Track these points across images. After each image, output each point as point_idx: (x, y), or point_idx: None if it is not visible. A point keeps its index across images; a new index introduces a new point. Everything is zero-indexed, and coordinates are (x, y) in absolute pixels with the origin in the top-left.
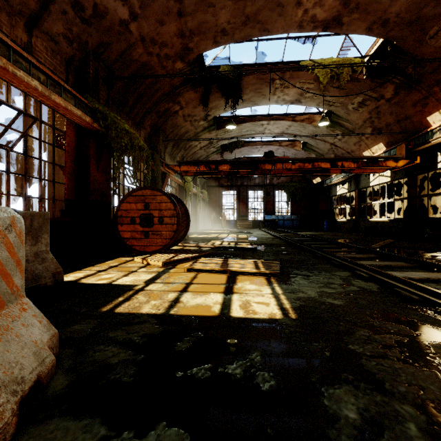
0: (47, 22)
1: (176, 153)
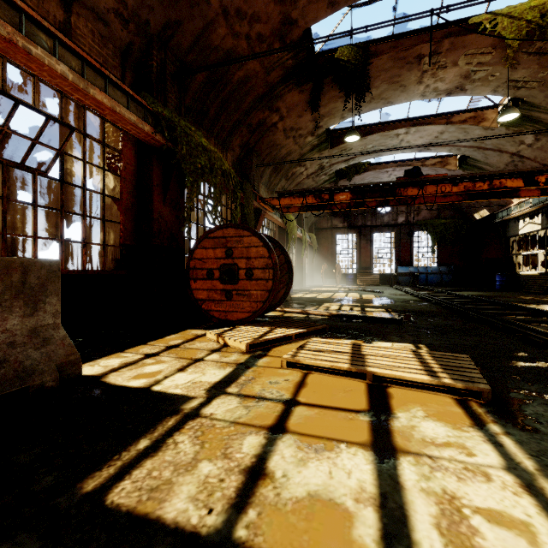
0: None
1: (274, 184)
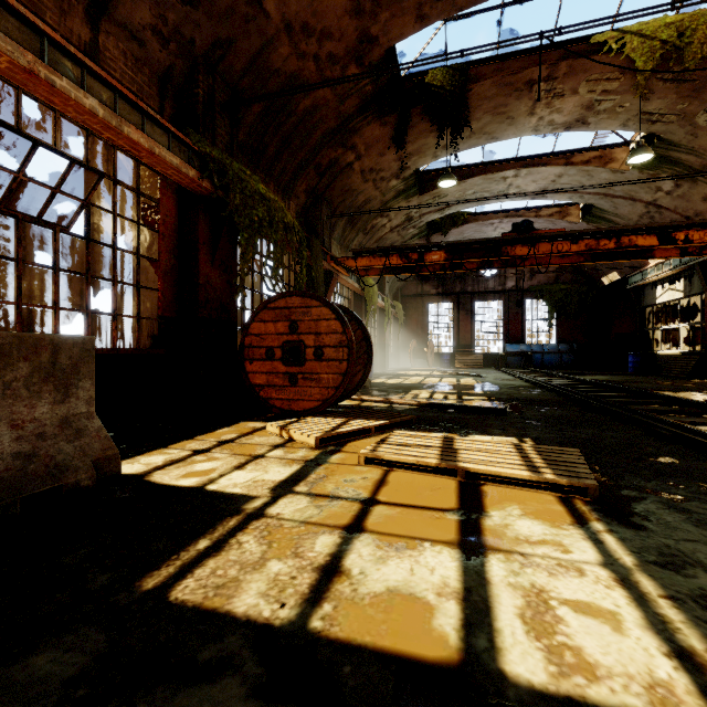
0: (124, 4)
1: (349, 239)
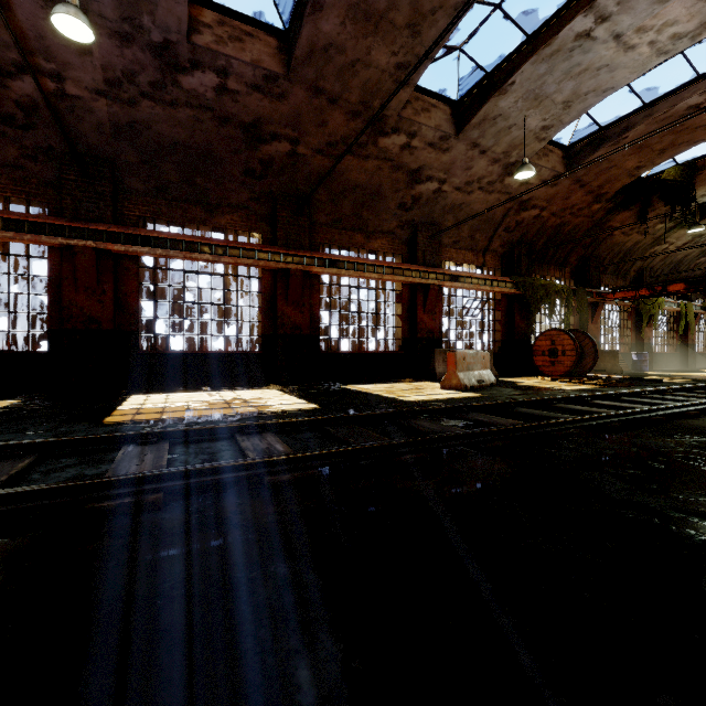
0: (492, 246)
1: (625, 269)
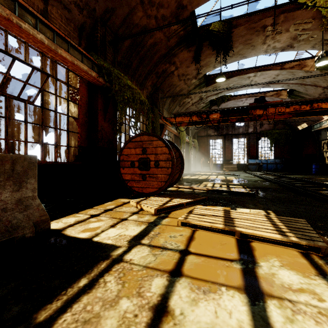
0: None
1: (172, 109)
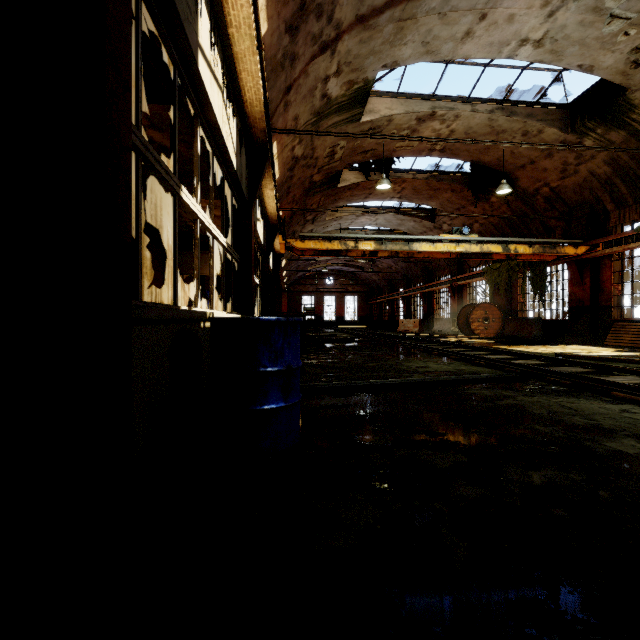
0: None
1: None
